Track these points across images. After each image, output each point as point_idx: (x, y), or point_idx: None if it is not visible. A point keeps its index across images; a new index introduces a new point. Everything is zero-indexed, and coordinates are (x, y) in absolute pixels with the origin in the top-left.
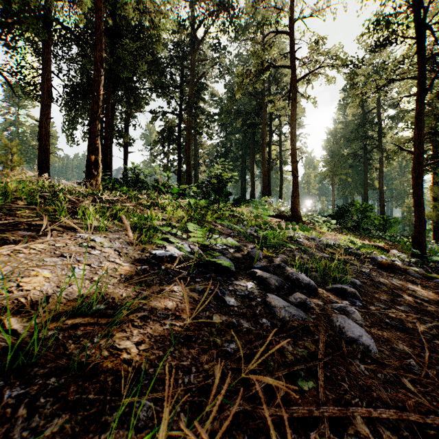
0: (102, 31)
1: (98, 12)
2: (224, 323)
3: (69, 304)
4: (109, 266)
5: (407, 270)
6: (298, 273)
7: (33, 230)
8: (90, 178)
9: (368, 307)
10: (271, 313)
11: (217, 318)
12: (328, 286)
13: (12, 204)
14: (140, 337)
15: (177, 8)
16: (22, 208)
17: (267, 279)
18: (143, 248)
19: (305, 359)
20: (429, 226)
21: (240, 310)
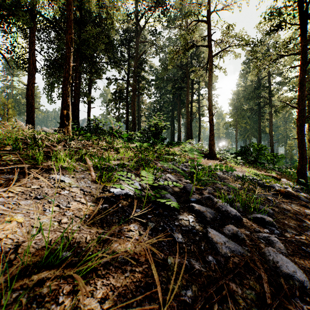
0: (72, 20)
1: (69, 6)
2: (178, 265)
3: (37, 254)
4: (75, 206)
5: (299, 196)
6: (226, 205)
7: (14, 173)
8: (63, 126)
9: (284, 234)
10: (213, 248)
11: (172, 260)
12: (249, 215)
13: (0, 150)
14: (103, 291)
15: (125, 5)
16: (8, 154)
17: (203, 212)
18: (103, 187)
19: (255, 302)
20: None
21: (188, 247)
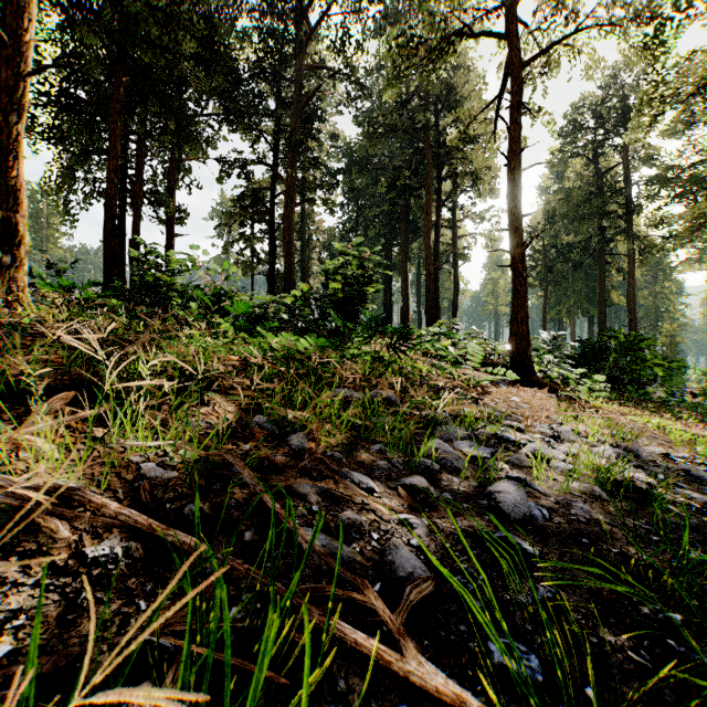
0: None
1: None
2: None
3: None
4: None
5: None
6: None
7: None
8: None
9: None
10: None
11: None
12: None
13: None
14: None
15: None
16: None
17: None
18: None
19: None
20: (701, 369)
21: None
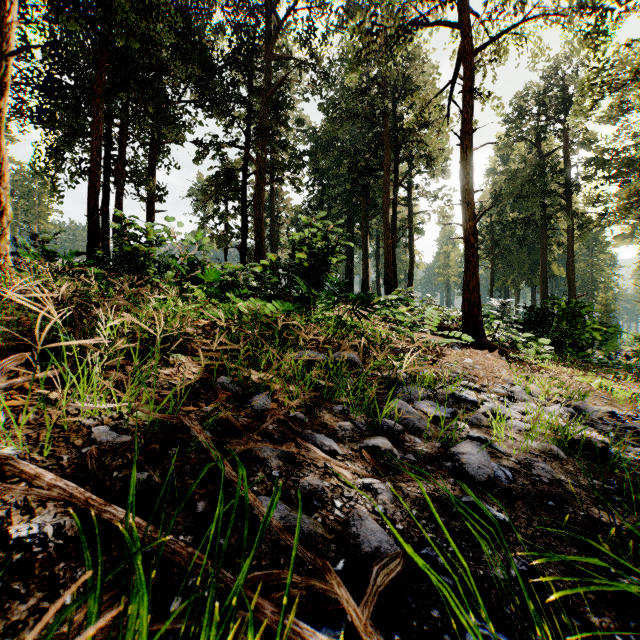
0: None
1: None
2: None
3: None
4: None
5: None
6: None
7: None
8: None
9: None
10: None
11: None
12: None
13: None
14: None
15: None
16: None
17: None
18: None
19: None
20: (633, 334)
21: None
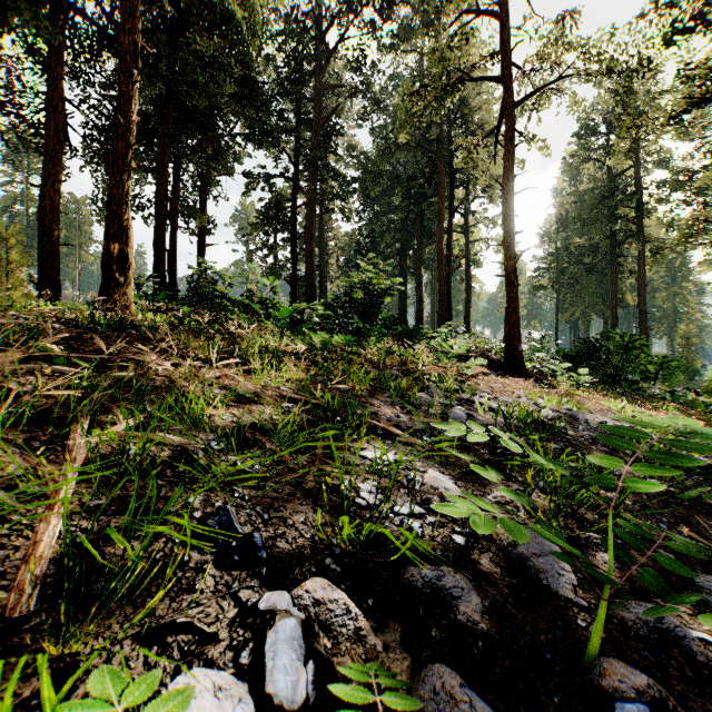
0: None
1: None
2: None
3: None
4: None
5: None
6: None
7: None
8: (110, 288)
9: None
10: None
11: None
12: None
13: None
14: None
15: None
16: None
17: None
18: None
19: None
20: None
21: None
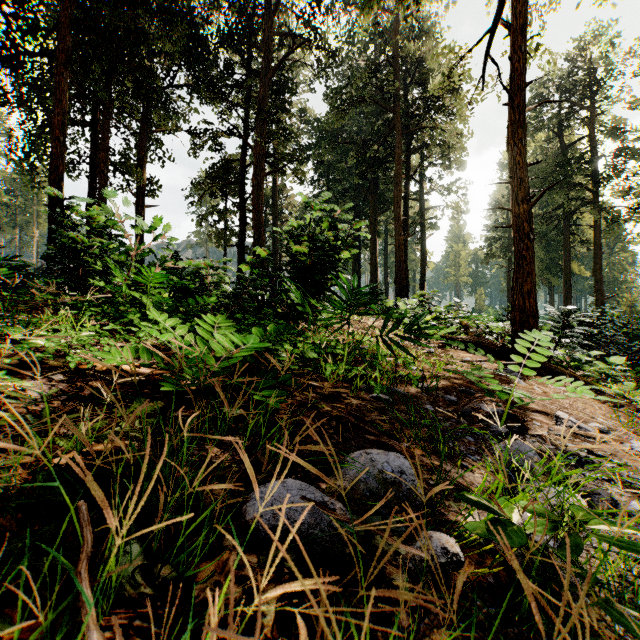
0: None
1: None
2: None
3: None
4: None
5: None
6: None
7: None
8: None
9: None
10: None
11: None
12: None
13: None
14: None
15: None
16: None
17: None
18: None
19: None
20: None
21: None
